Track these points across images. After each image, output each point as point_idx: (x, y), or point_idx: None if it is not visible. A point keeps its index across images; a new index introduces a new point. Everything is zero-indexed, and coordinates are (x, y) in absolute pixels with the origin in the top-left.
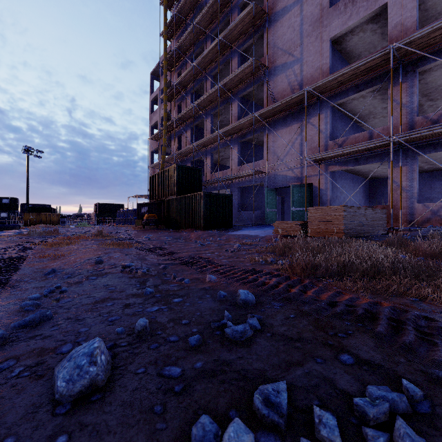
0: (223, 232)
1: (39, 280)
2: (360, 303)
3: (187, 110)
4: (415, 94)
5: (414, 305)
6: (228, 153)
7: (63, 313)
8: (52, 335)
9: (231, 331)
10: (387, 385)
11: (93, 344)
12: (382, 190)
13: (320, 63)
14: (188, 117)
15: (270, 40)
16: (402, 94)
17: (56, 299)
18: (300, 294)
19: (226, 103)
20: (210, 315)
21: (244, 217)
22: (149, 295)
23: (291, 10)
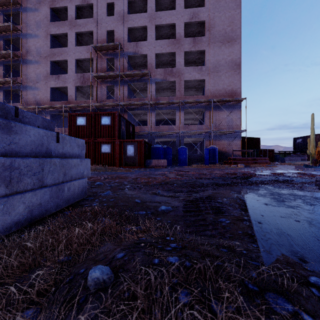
0: None
1: None
2: None
3: None
4: None
5: None
6: None
7: None
8: None
9: None
10: None
11: None
12: None
13: (47, 95)
14: None
15: (23, 71)
16: None
17: None
18: None
19: None
20: None
21: None
22: None
23: (34, 64)
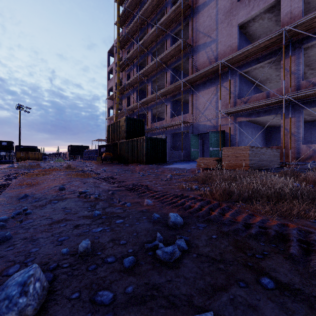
0: (159, 166)
1: (13, 204)
2: (270, 225)
3: (134, 78)
4: (301, 64)
5: (315, 226)
6: (163, 109)
7: (22, 233)
8: (5, 255)
9: (161, 252)
10: (311, 315)
11: (28, 272)
12: (275, 135)
13: (231, 43)
14: (135, 83)
15: (194, 26)
16: (291, 64)
17: (20, 220)
18: (219, 216)
19: (162, 73)
20: (144, 236)
21: (175, 155)
22: (97, 216)
23: (209, 4)
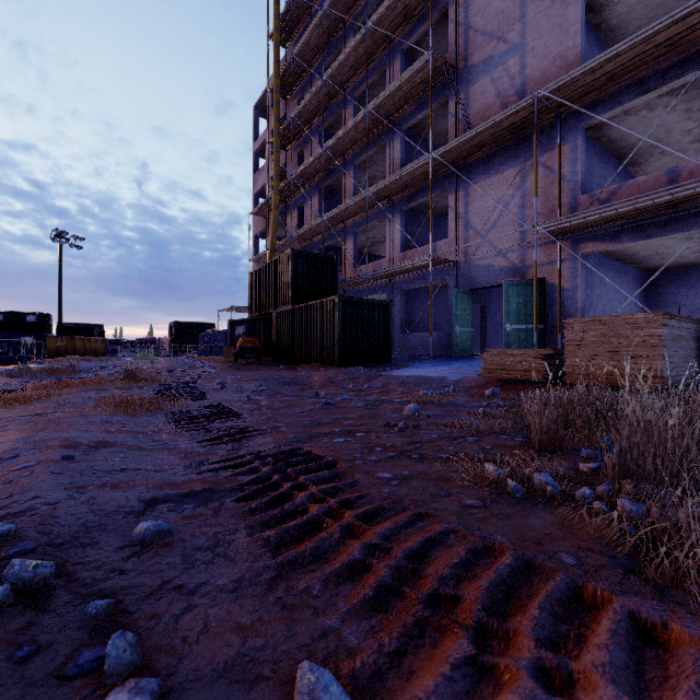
0: (375, 370)
1: None
2: None
3: (312, 160)
4: None
5: None
6: (383, 233)
7: None
8: None
9: None
10: None
11: None
12: (673, 293)
13: (562, 48)
14: (315, 173)
15: (461, 19)
16: None
17: None
18: None
19: (379, 143)
20: None
21: (413, 344)
22: None
23: None
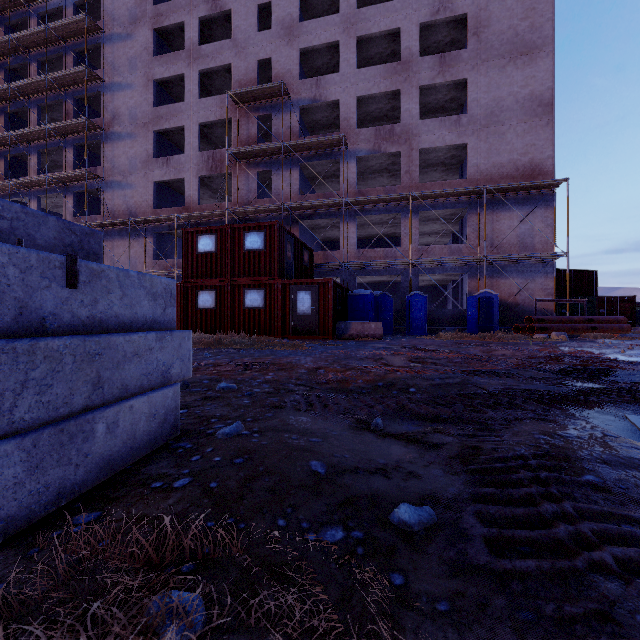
0: None
1: None
2: None
3: None
4: None
5: None
6: None
7: None
8: None
9: None
10: None
11: None
12: None
13: (147, 197)
14: (1, 189)
15: (107, 154)
16: None
17: None
18: None
19: (58, 194)
20: None
21: None
22: None
23: (125, 139)
